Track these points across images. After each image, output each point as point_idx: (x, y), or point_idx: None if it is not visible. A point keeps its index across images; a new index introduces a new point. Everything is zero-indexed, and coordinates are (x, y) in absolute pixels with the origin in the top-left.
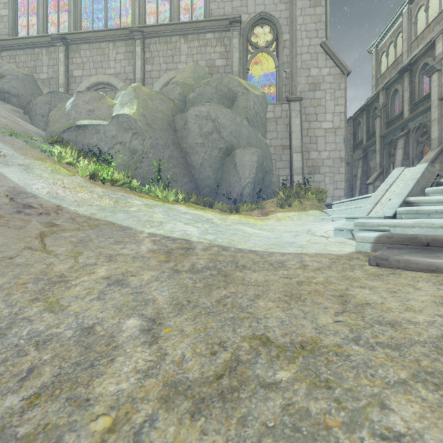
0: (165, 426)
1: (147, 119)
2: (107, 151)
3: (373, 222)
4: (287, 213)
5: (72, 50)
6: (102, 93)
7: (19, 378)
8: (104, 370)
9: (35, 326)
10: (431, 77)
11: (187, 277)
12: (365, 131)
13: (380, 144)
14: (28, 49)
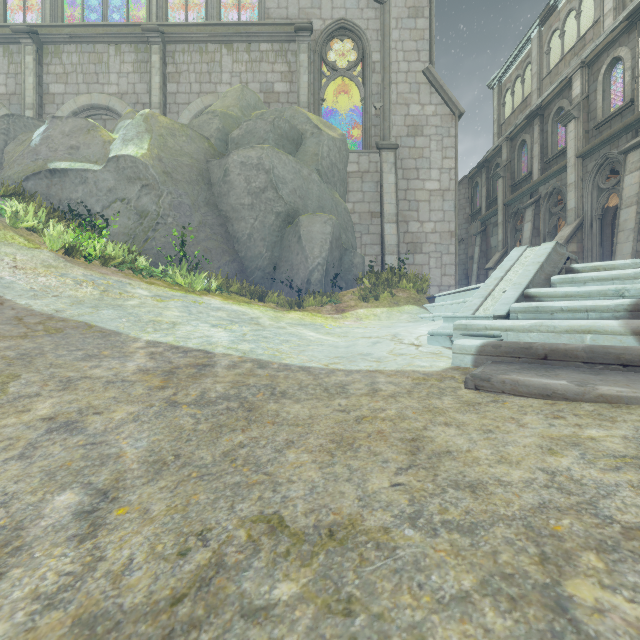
0: None
1: (164, 165)
2: (99, 212)
3: (479, 324)
4: (372, 309)
5: (48, 51)
6: (92, 122)
7: None
8: None
9: None
10: (567, 127)
11: (188, 414)
12: (484, 197)
13: (503, 214)
14: None
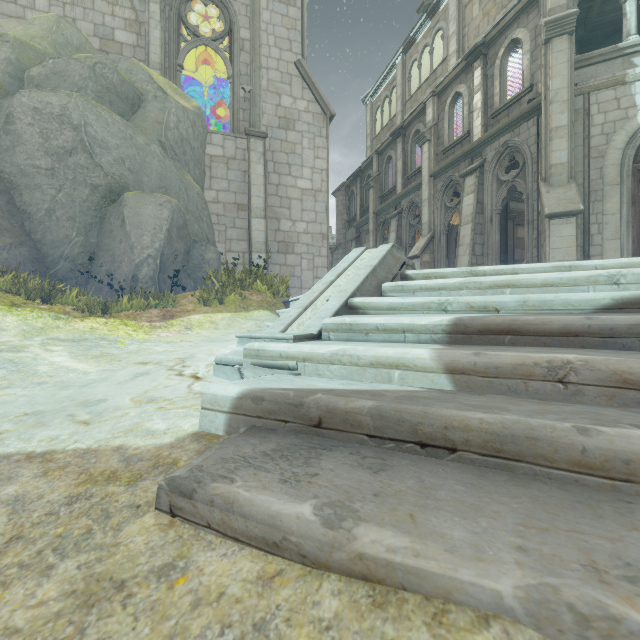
0: None
1: None
2: None
3: (273, 349)
4: (212, 315)
5: None
6: None
7: None
8: None
9: None
10: (422, 148)
11: None
12: (358, 205)
13: (374, 223)
14: None
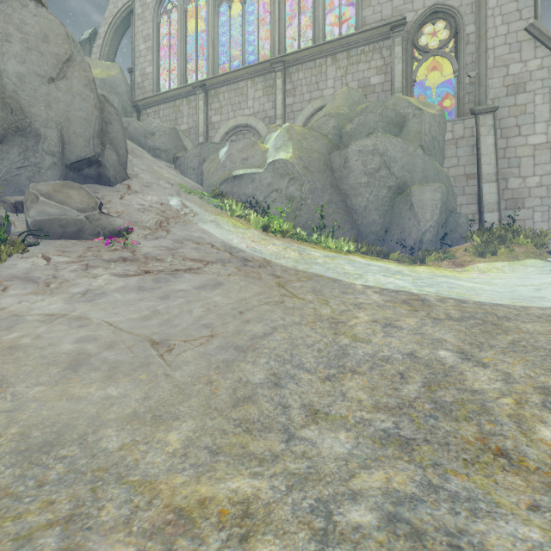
0: None
1: (303, 162)
2: (266, 201)
3: None
4: (492, 263)
5: (210, 95)
6: (254, 139)
7: (399, 377)
8: (463, 378)
9: (363, 350)
10: None
11: (455, 324)
12: None
13: None
14: (170, 102)
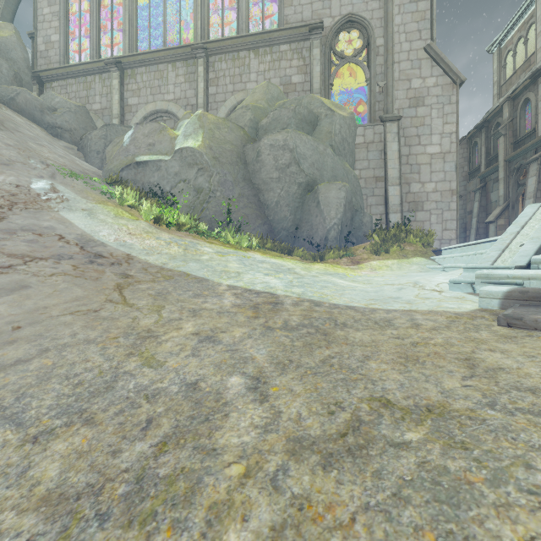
0: (298, 475)
1: (214, 152)
2: (170, 191)
3: (500, 273)
4: (384, 261)
5: (127, 75)
6: (163, 124)
7: (141, 428)
8: (221, 424)
9: (139, 380)
10: None
11: (283, 335)
12: (483, 155)
13: (504, 170)
14: (80, 77)
